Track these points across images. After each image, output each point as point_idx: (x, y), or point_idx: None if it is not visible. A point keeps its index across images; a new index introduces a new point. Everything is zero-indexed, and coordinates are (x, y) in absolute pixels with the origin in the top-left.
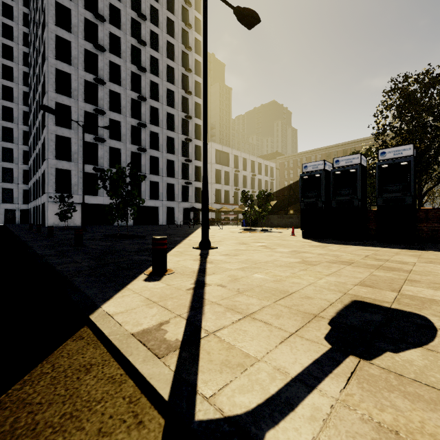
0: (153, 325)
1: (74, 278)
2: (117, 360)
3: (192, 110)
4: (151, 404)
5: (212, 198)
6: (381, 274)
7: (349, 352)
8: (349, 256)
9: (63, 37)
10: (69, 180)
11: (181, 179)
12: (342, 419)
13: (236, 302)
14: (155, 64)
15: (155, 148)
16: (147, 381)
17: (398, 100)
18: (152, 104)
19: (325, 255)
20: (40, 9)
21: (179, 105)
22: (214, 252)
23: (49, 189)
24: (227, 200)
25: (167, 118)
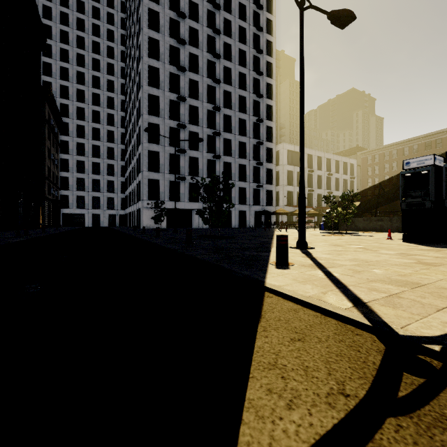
0: (318, 293)
1: (221, 264)
2: (310, 309)
3: (263, 113)
4: (357, 328)
5: (283, 200)
6: None
7: None
8: None
9: (153, 66)
10: (158, 188)
11: (252, 182)
12: None
13: (374, 286)
14: (228, 73)
15: (228, 155)
16: (347, 317)
17: None
18: (225, 113)
19: (444, 258)
20: (135, 45)
21: (250, 110)
22: (315, 251)
23: (144, 197)
24: None
25: (239, 124)
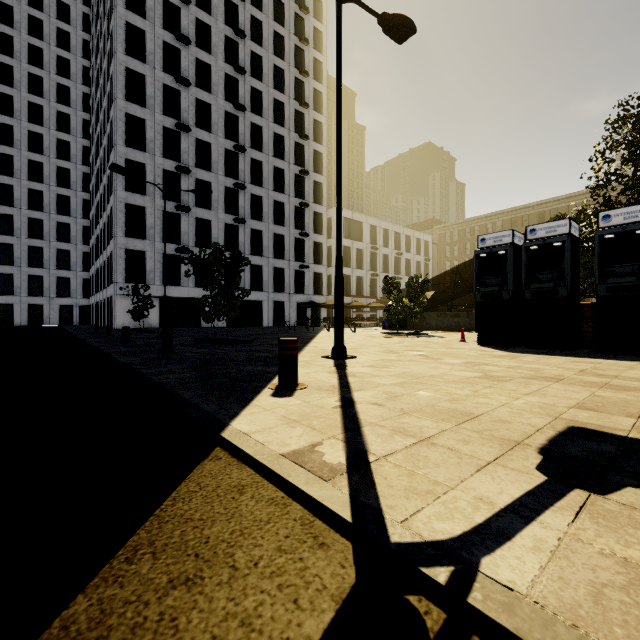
0: (304, 446)
1: (181, 392)
2: (272, 482)
3: (309, 162)
4: (330, 527)
5: None
6: (609, 395)
7: (573, 485)
8: (555, 371)
9: (135, 70)
10: (143, 265)
11: (293, 261)
12: (575, 551)
13: (404, 423)
14: (258, 99)
15: (257, 218)
16: (319, 503)
17: (630, 134)
18: (253, 156)
19: (518, 368)
20: (105, 33)
21: (290, 156)
22: (354, 363)
23: (118, 277)
24: (359, 291)
25: (274, 175)
